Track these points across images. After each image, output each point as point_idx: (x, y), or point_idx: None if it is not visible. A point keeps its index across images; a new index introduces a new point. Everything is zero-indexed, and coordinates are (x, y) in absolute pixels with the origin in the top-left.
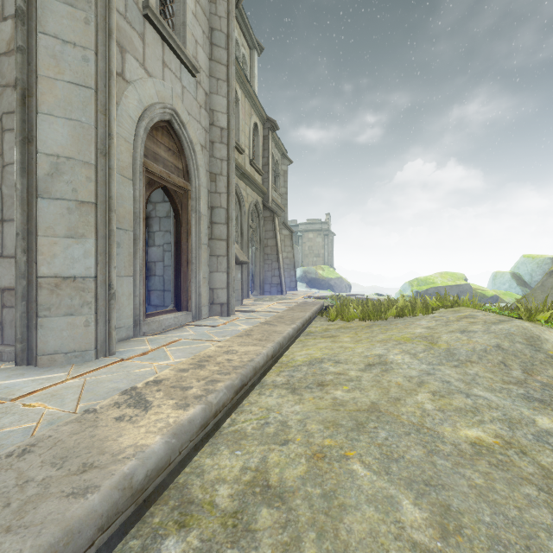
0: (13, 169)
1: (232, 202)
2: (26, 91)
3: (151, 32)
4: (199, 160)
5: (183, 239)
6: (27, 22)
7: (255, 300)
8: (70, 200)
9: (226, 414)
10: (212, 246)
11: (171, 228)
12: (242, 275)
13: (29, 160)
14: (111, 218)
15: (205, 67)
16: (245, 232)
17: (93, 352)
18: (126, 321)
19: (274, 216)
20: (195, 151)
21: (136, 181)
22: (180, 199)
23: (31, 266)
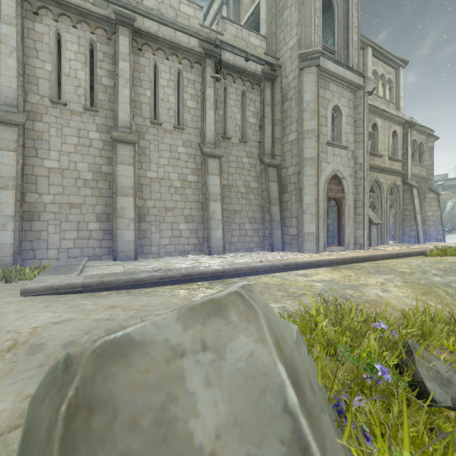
0: (294, 204)
1: (366, 196)
2: (301, 189)
3: (329, 148)
4: (348, 182)
5: (341, 217)
6: (301, 173)
7: (390, 245)
8: (310, 214)
9: (348, 263)
10: (356, 218)
11: (336, 212)
12: (377, 230)
13: (302, 205)
14: (319, 216)
15: (351, 140)
16: (384, 204)
17: (315, 251)
18: (321, 246)
19: (411, 188)
20: (346, 180)
21: (324, 202)
22: (340, 201)
23: (302, 230)
